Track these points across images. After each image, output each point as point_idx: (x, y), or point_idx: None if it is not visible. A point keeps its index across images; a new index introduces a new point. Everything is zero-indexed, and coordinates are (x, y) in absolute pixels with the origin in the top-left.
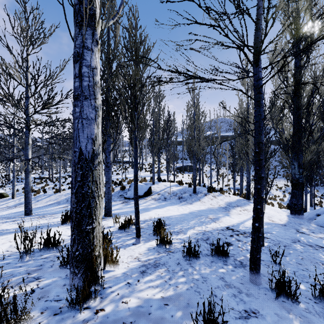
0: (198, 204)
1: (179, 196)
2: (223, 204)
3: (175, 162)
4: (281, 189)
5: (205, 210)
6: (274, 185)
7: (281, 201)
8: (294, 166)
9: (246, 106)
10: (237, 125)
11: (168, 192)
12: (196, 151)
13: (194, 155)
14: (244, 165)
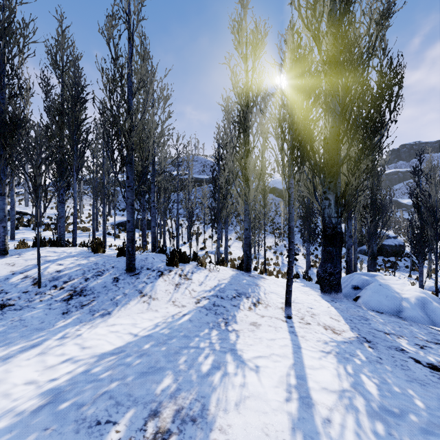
0: (134, 309)
1: (74, 289)
2: (207, 296)
3: (118, 215)
4: (271, 248)
5: (150, 338)
6: (262, 244)
7: (276, 266)
8: (329, 201)
9: (245, 84)
10: (227, 125)
11: (37, 279)
12: (135, 157)
13: (127, 163)
14: (231, 212)
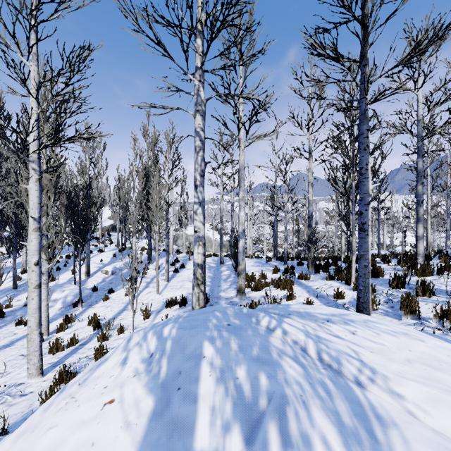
0: None
1: None
2: None
3: None
4: None
5: None
6: None
7: None
8: None
9: None
10: None
11: None
12: None
13: None
14: None
